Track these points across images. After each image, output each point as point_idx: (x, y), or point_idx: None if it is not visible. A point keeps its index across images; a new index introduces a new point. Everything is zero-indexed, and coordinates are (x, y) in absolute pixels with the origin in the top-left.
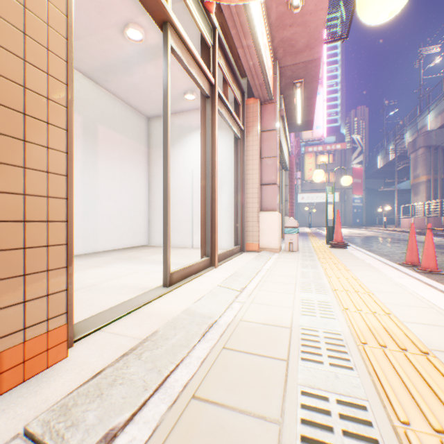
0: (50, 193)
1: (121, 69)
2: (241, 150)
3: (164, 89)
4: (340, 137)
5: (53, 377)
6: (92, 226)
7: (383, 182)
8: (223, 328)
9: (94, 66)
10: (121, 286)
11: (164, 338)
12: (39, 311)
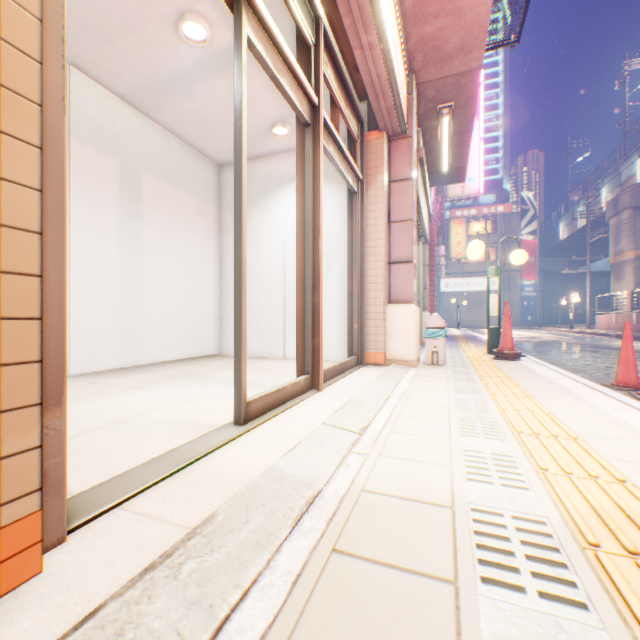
0: (3, 265)
1: (177, 89)
2: (358, 211)
3: (236, 105)
4: (502, 195)
5: (10, 613)
6: (134, 326)
7: (568, 260)
8: (333, 506)
9: (136, 84)
10: (168, 422)
11: (225, 529)
12: None
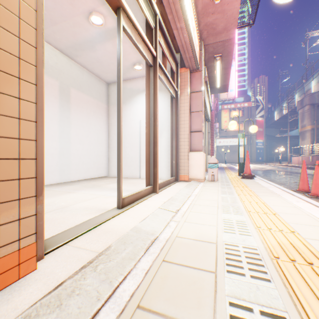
0: (21, 136)
1: (87, 47)
2: (175, 106)
3: (117, 58)
4: (247, 97)
5: (24, 286)
6: (66, 162)
7: (279, 130)
8: (163, 243)
9: (67, 44)
10: (85, 207)
11: (115, 252)
12: (11, 233)
